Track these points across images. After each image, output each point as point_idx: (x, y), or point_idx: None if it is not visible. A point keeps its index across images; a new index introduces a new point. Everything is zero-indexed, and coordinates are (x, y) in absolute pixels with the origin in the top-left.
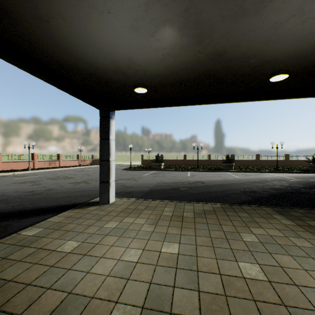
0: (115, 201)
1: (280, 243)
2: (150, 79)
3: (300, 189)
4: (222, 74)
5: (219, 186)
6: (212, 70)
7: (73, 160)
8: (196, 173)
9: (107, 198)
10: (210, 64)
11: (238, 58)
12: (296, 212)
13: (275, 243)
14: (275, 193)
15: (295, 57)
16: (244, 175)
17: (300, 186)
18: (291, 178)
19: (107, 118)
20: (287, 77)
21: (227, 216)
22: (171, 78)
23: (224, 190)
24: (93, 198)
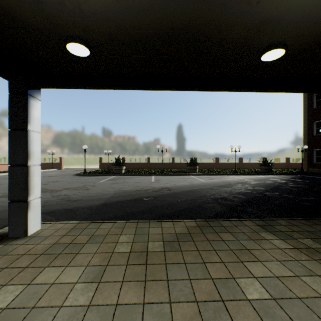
0: (40, 230)
1: (299, 295)
2: (92, 28)
3: (265, 193)
4: (204, 37)
5: (188, 193)
6: (193, 23)
7: (5, 164)
8: (160, 178)
9: (23, 227)
10: (192, 7)
11: (235, 3)
12: (281, 226)
13: (294, 297)
14: (246, 199)
15: (304, 19)
16: (209, 179)
17: (263, 189)
18: (251, 181)
19: (23, 95)
20: (282, 55)
21: (209, 242)
22: (128, 32)
23: (194, 198)
24: (3, 225)
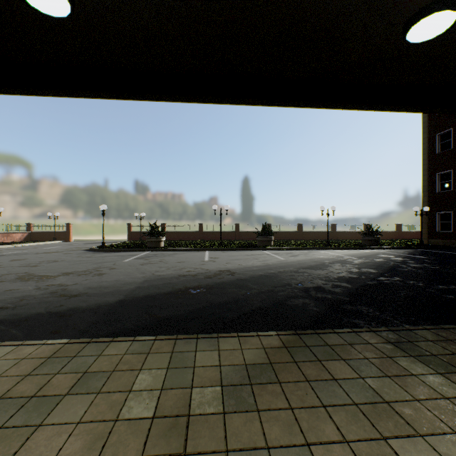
0: None
1: None
2: None
3: (380, 278)
4: None
5: (262, 280)
6: None
7: None
8: (218, 255)
9: None
10: None
11: None
12: (428, 343)
13: None
14: (354, 289)
15: None
16: (291, 256)
17: (374, 271)
18: (353, 258)
19: None
20: (447, 28)
21: (309, 385)
22: None
23: (273, 290)
24: None
